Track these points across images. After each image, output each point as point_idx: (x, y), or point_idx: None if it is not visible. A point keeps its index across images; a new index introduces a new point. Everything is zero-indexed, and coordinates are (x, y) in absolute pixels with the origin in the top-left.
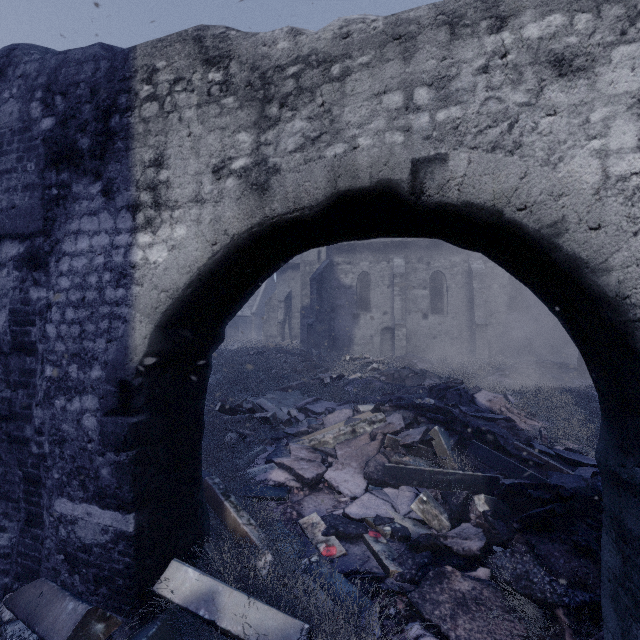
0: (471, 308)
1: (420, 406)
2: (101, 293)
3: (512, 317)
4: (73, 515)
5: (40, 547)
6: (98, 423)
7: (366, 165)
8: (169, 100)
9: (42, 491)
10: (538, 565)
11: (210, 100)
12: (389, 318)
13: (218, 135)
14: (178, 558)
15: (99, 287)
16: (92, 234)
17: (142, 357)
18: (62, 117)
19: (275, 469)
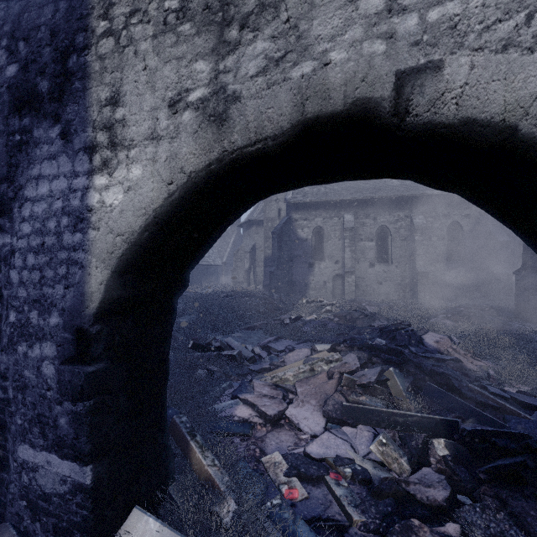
0: (413, 258)
1: (373, 347)
2: (59, 238)
3: (450, 265)
4: (34, 462)
5: (5, 491)
6: (56, 371)
7: (339, 83)
8: (125, 34)
9: (7, 435)
10: (515, 526)
11: (166, 29)
12: (340, 266)
13: (174, 66)
14: (140, 505)
15: (57, 232)
16: (51, 178)
17: (99, 304)
18: (24, 62)
19: (240, 405)
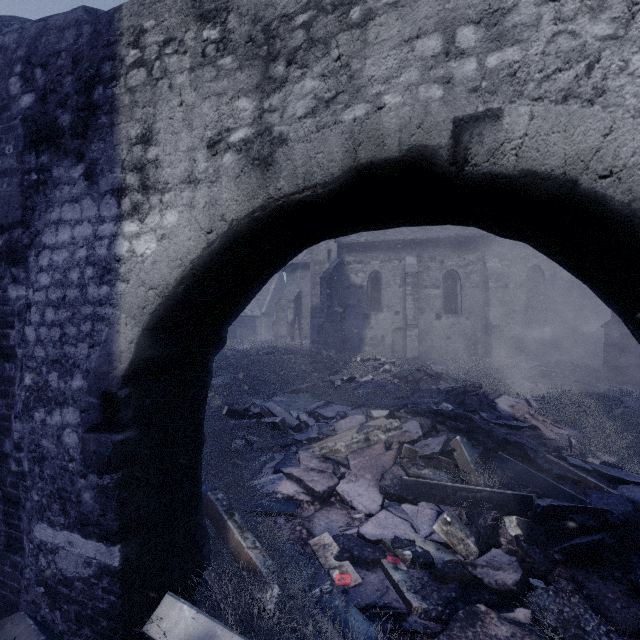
0: (486, 308)
1: (438, 412)
2: (83, 291)
3: (529, 317)
4: (53, 543)
5: (19, 577)
6: (79, 440)
7: (394, 128)
8: (158, 65)
9: (22, 514)
10: (590, 610)
11: (205, 62)
12: (401, 318)
13: (214, 102)
14: (173, 591)
15: (81, 284)
16: (74, 224)
17: (128, 365)
18: (41, 92)
19: (284, 480)
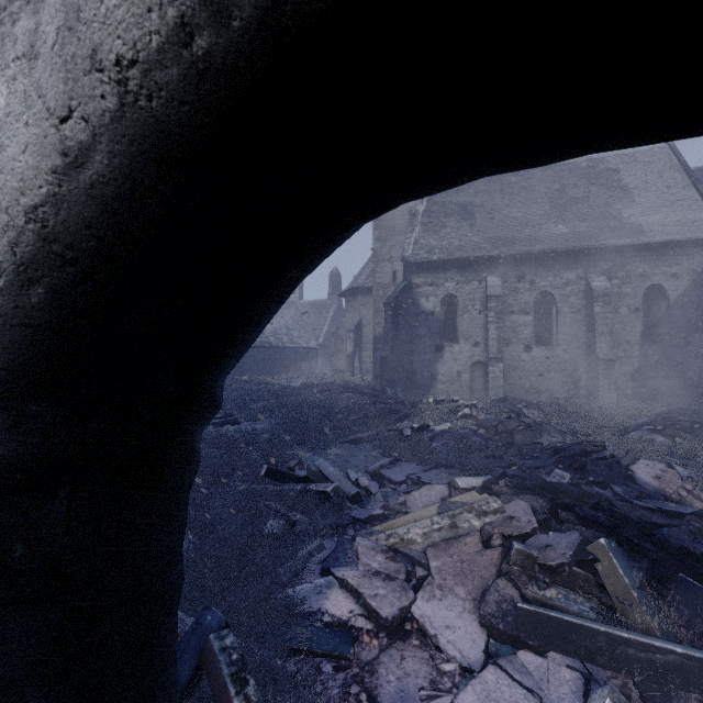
0: (590, 338)
1: (554, 487)
2: None
3: (648, 349)
4: None
5: None
6: None
7: None
8: None
9: None
10: None
11: None
12: (481, 350)
13: None
14: None
15: None
16: None
17: None
18: None
19: (334, 588)
